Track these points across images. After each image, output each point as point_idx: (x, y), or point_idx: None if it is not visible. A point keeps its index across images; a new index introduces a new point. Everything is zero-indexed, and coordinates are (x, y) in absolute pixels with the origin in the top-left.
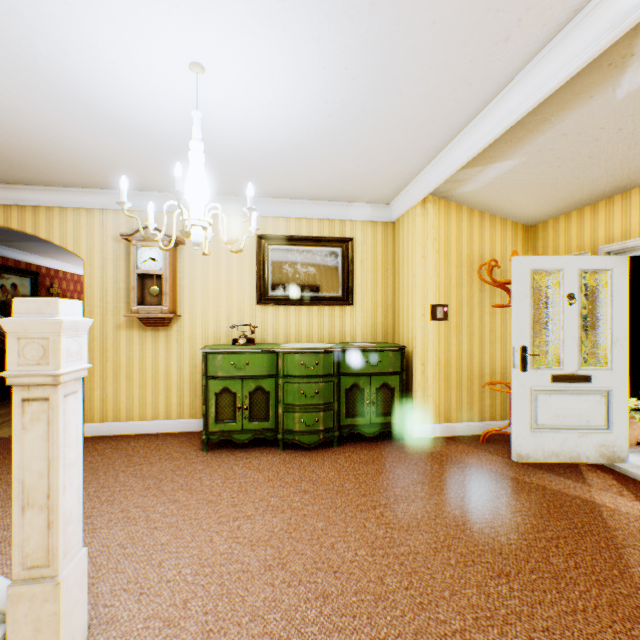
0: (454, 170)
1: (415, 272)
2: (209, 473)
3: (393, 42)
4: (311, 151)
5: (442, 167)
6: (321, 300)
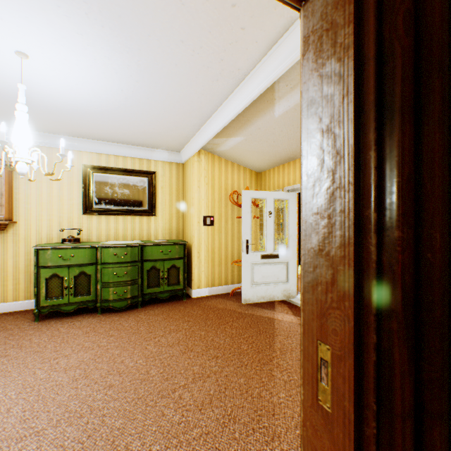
0: (209, 139)
1: (194, 196)
2: (39, 335)
3: (156, 69)
4: (119, 115)
5: (204, 136)
6: (134, 212)
